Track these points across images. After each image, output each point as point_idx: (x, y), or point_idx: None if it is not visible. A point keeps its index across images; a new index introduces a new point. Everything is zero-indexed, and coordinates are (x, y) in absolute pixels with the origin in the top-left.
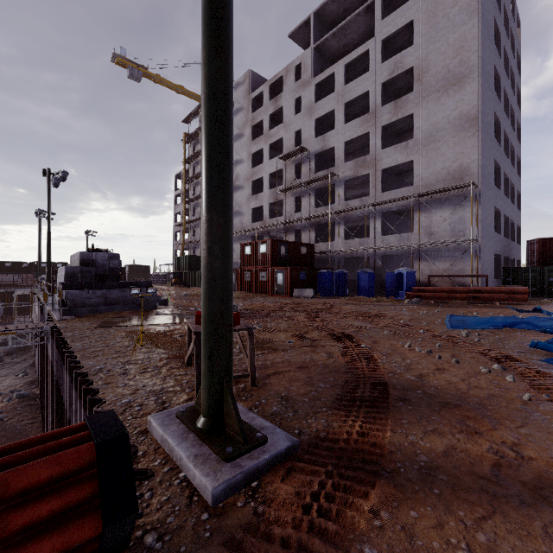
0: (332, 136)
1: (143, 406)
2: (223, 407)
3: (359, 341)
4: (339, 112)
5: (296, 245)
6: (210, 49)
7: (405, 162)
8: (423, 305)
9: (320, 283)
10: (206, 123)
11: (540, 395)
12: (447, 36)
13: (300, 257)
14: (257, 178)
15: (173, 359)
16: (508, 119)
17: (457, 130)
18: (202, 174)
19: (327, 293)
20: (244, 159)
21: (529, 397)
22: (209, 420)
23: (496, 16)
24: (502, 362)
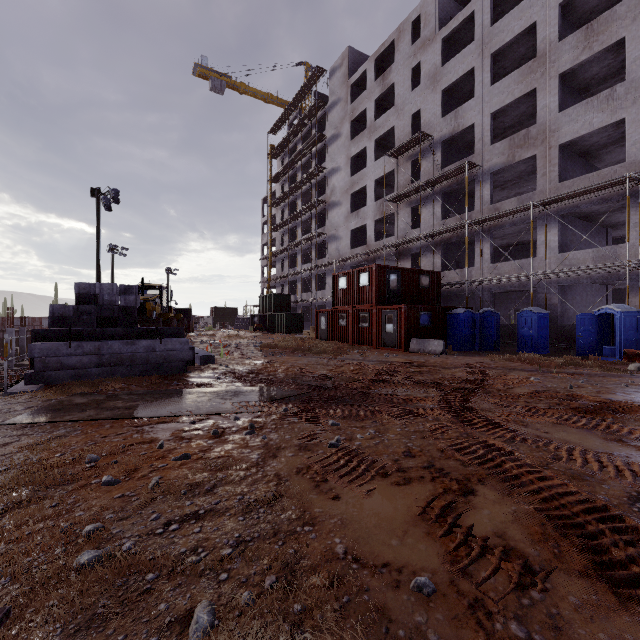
0: (469, 110)
1: None
2: None
3: None
4: (480, 70)
5: (414, 274)
6: None
7: (608, 125)
8: None
9: (453, 331)
10: None
11: None
12: None
13: (419, 291)
14: (359, 188)
15: None
16: None
17: None
18: None
19: (464, 346)
20: (341, 166)
21: None
22: None
23: None
24: None
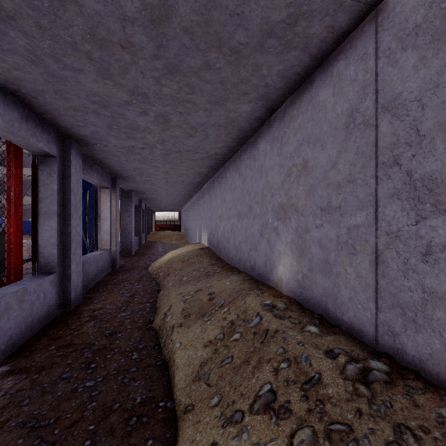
0: None
1: None
2: None
3: None
4: None
5: None
6: None
7: None
8: None
9: None
10: None
11: None
12: None
13: None
14: None
15: None
16: None
17: None
18: None
19: None
20: None
21: None
22: None
23: None
24: None
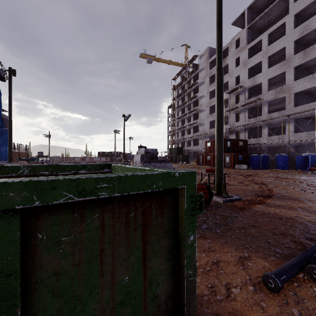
0: (259, 77)
1: None
2: (221, 189)
3: (268, 185)
4: (264, 62)
5: (236, 141)
6: (218, 105)
7: (312, 87)
8: None
9: (251, 162)
10: (217, 122)
11: None
12: None
13: (238, 147)
14: (213, 105)
15: None
16: None
17: None
18: (216, 134)
19: (255, 167)
20: (205, 95)
21: None
22: (218, 192)
23: None
24: None
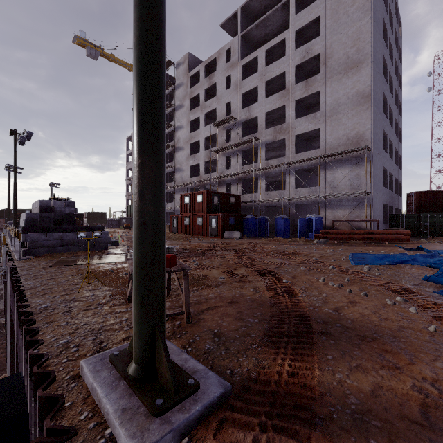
0: (255, 108)
1: (79, 347)
2: (155, 353)
3: (280, 277)
4: (261, 89)
5: (227, 196)
6: None
7: (314, 130)
8: (329, 244)
9: (246, 227)
10: (137, 66)
11: (442, 326)
12: (346, 29)
13: (229, 205)
14: (195, 141)
15: (116, 295)
16: (393, 98)
17: (355, 104)
18: (134, 117)
19: (251, 235)
20: (184, 125)
21: (434, 329)
22: (140, 367)
23: (384, 16)
24: (402, 294)
